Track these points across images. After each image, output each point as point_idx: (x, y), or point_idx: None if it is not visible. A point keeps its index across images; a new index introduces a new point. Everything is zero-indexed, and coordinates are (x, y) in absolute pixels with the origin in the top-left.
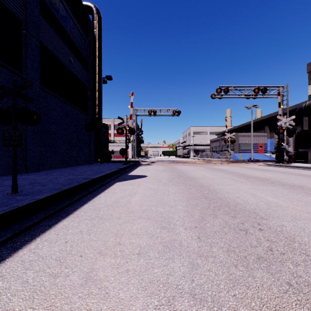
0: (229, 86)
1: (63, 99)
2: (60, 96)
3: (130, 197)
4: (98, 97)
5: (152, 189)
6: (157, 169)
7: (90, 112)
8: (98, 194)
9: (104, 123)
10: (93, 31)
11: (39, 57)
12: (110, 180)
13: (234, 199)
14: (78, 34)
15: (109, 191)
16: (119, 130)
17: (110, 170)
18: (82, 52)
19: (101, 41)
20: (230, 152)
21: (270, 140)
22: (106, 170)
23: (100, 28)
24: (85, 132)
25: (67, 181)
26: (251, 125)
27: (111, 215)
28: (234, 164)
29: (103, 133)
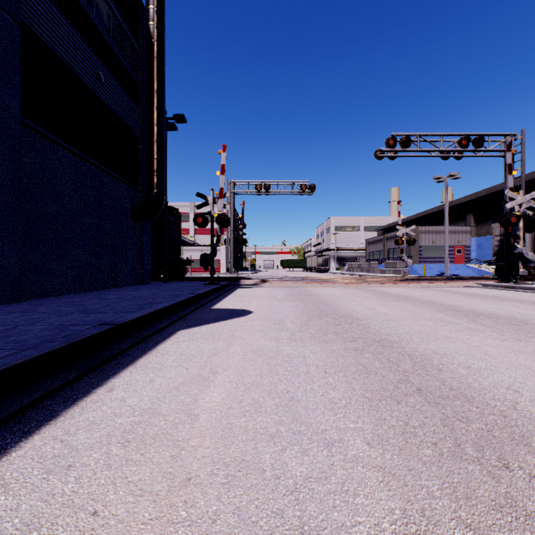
0: (410, 135)
1: (82, 153)
2: (74, 147)
3: (200, 386)
4: (158, 155)
5: (263, 353)
6: (272, 296)
7: (143, 184)
8: (113, 375)
9: (171, 207)
10: (147, 26)
11: (19, 56)
12: (164, 325)
13: (510, 399)
14: (117, 28)
15: (149, 362)
16: (198, 218)
17: (174, 298)
18: (125, 65)
19: (164, 44)
20: (406, 261)
21: (477, 240)
22: (165, 298)
23: (162, 19)
24: (133, 223)
25: (48, 333)
26: (446, 212)
27: (94, 508)
28: (419, 283)
29: (169, 226)
